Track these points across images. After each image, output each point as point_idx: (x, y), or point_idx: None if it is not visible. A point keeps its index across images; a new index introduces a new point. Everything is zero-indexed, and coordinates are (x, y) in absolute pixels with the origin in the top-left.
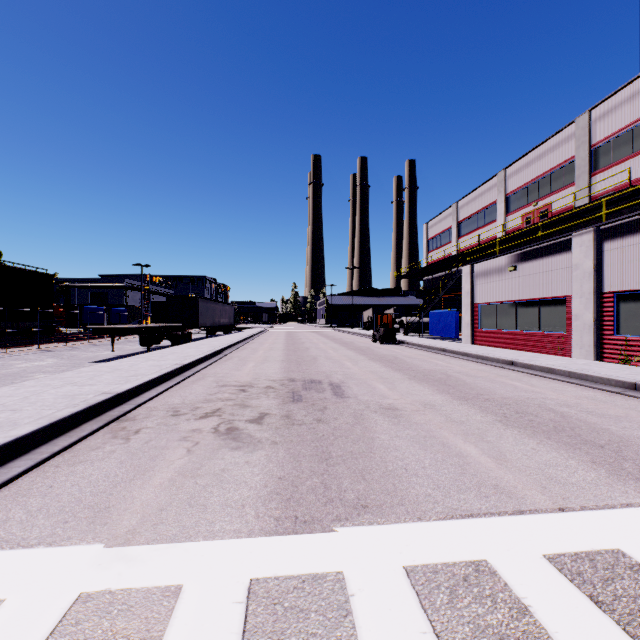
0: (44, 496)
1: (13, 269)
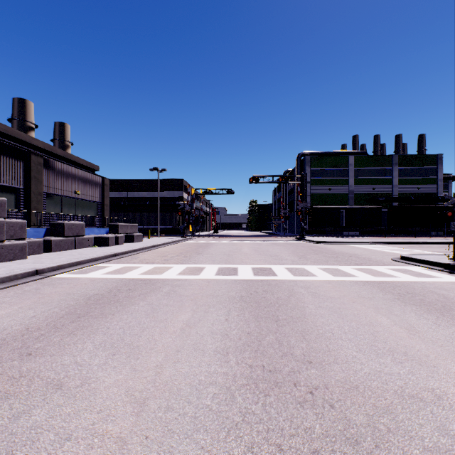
0: (383, 245)
1: (446, 207)
